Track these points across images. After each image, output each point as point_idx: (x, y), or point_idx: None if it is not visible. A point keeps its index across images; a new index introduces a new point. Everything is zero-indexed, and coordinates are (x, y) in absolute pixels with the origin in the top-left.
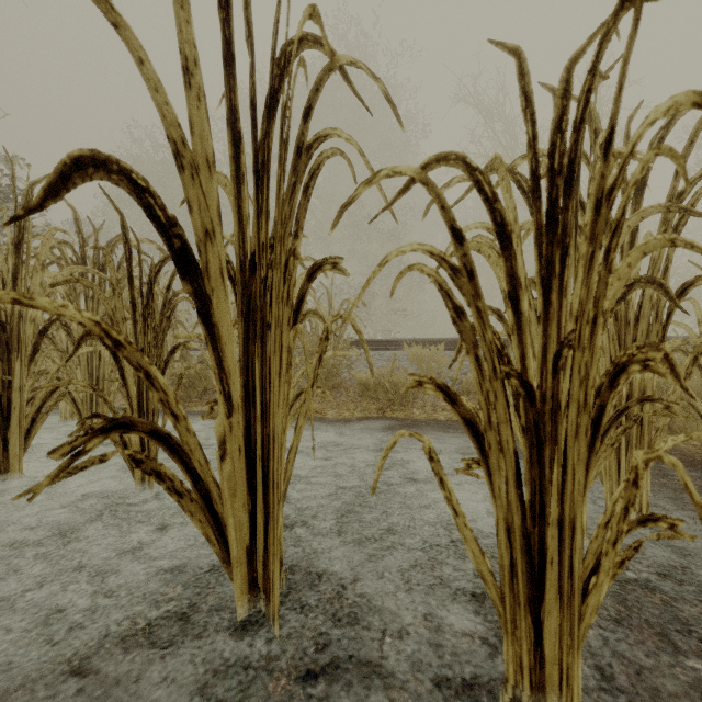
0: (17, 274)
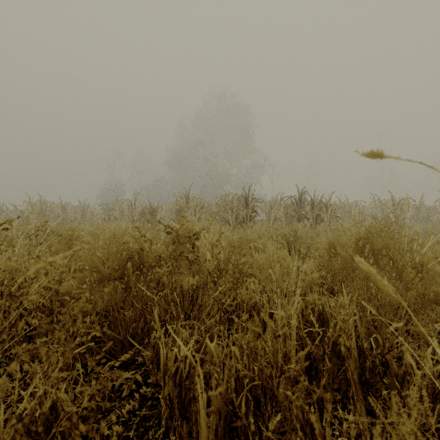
0: None
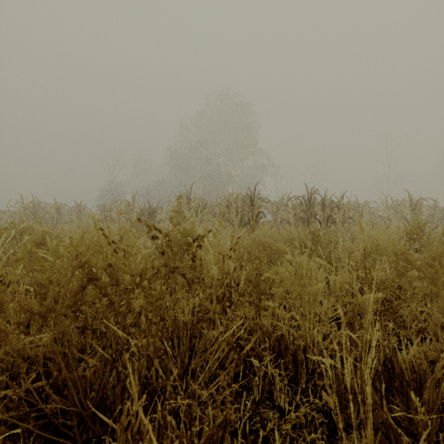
0: None
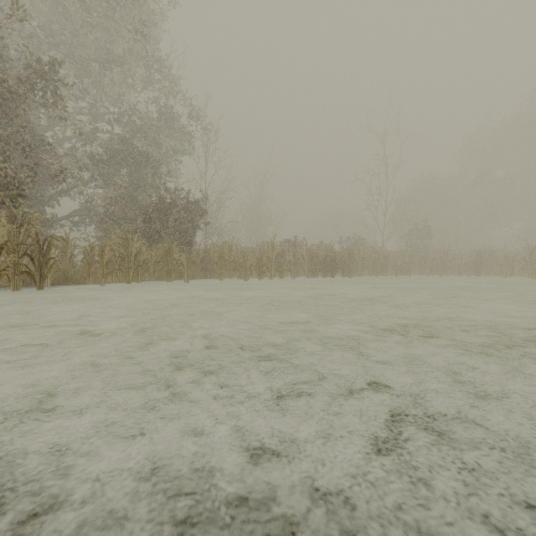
0: (492, 258)
